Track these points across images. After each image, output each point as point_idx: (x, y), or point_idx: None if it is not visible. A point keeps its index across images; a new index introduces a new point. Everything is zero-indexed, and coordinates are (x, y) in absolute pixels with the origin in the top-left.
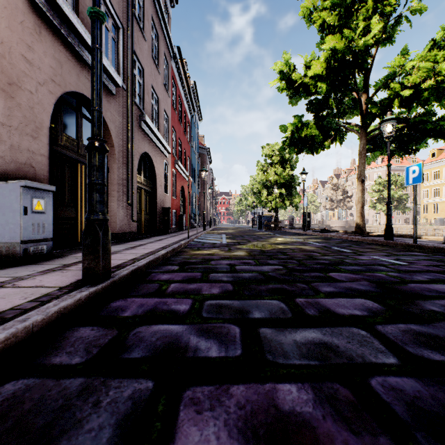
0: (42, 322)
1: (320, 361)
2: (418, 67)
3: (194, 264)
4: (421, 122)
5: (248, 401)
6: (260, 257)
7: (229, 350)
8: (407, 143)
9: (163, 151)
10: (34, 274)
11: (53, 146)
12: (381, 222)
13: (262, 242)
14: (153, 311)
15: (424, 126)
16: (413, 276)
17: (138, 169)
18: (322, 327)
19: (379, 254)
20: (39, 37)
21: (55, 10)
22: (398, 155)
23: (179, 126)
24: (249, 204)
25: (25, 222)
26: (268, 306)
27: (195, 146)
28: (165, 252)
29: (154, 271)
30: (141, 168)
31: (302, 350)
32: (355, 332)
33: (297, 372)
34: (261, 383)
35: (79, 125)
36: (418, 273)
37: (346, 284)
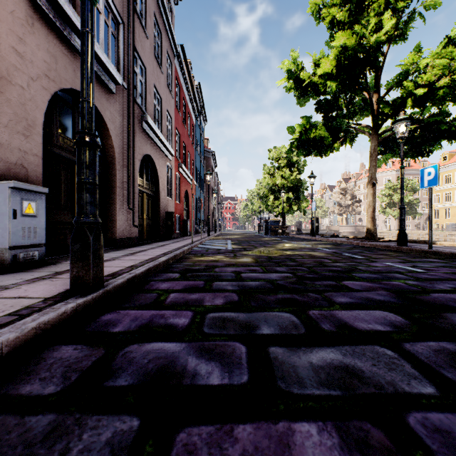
0: (16, 341)
1: (342, 390)
2: (432, 65)
3: (197, 271)
4: (434, 122)
5: (257, 448)
6: (267, 264)
7: (234, 376)
8: (420, 145)
9: (166, 154)
10: (20, 283)
11: (48, 146)
12: (391, 228)
13: (269, 248)
14: (148, 325)
15: (438, 127)
16: (434, 285)
17: (140, 172)
18: (341, 346)
19: (394, 261)
20: (32, 29)
21: (49, 0)
22: (411, 157)
23: (183, 128)
24: (255, 208)
25: (14, 226)
26: (278, 319)
27: (200, 149)
28: (167, 258)
29: (153, 279)
30: (143, 171)
31: (320, 375)
32: (380, 351)
33: (316, 406)
34: (273, 422)
35: (76, 124)
36: (439, 281)
37: (363, 293)
